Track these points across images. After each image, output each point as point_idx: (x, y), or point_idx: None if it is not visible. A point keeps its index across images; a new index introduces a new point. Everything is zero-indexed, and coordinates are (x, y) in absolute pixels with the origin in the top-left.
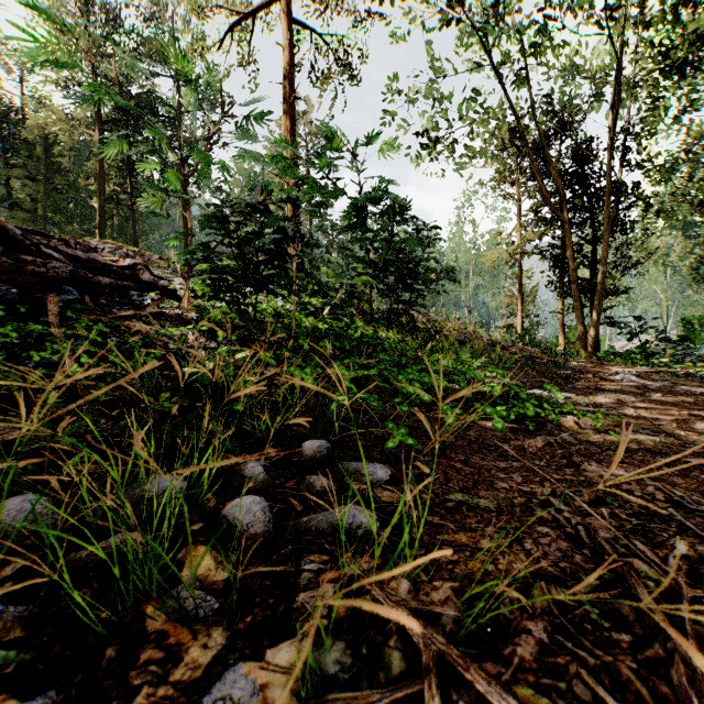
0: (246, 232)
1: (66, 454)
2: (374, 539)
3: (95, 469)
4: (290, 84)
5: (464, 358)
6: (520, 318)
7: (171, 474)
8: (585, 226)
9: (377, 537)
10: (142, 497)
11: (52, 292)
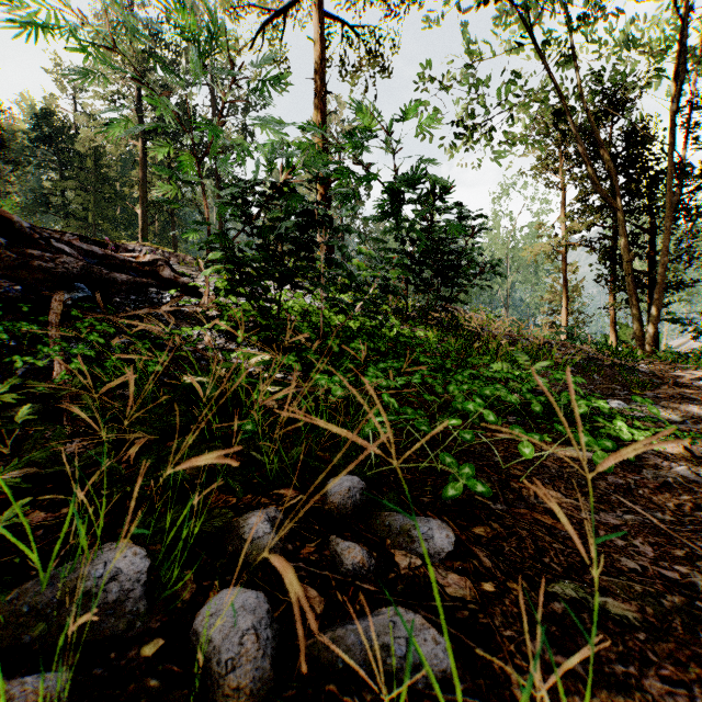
0: (269, 219)
1: (16, 495)
2: (447, 701)
3: (44, 520)
4: (321, 78)
5: (521, 361)
6: (565, 315)
7: (130, 543)
8: (642, 213)
9: (452, 696)
10: (74, 591)
11: (62, 289)
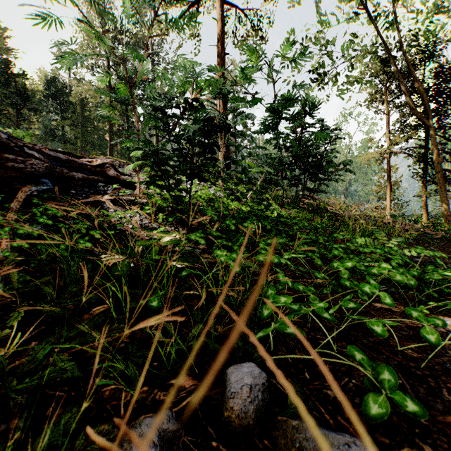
0: (182, 129)
1: None
2: None
3: None
4: (221, 44)
5: (379, 236)
6: (389, 201)
7: None
8: (448, 128)
9: None
10: None
11: (31, 183)
